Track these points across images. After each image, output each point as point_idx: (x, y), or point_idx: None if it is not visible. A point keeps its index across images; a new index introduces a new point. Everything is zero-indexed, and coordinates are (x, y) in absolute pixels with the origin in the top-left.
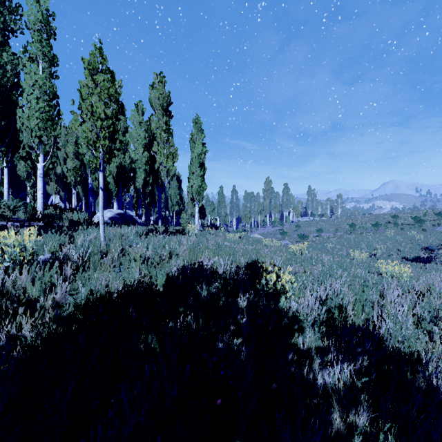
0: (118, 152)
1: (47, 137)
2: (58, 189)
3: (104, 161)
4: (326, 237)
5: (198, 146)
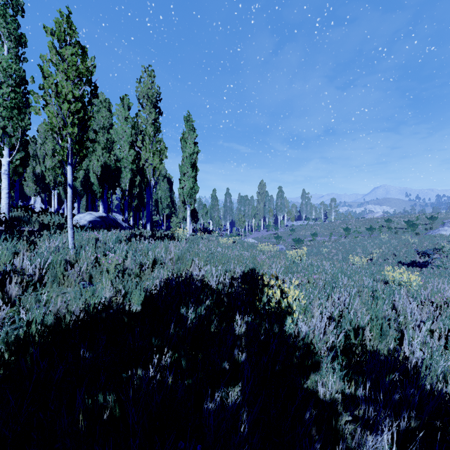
0: (102, 151)
1: (13, 128)
2: (37, 190)
3: (73, 154)
4: (321, 241)
5: (190, 146)
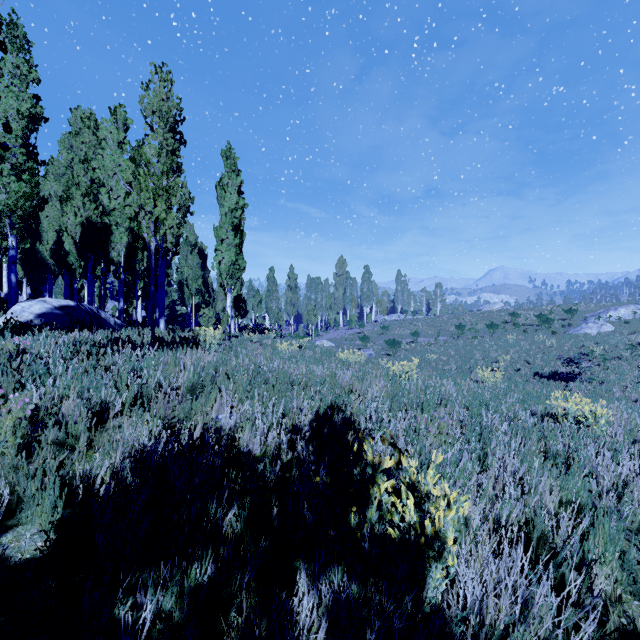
0: (84, 199)
1: None
2: None
3: None
4: (424, 343)
5: (231, 196)
